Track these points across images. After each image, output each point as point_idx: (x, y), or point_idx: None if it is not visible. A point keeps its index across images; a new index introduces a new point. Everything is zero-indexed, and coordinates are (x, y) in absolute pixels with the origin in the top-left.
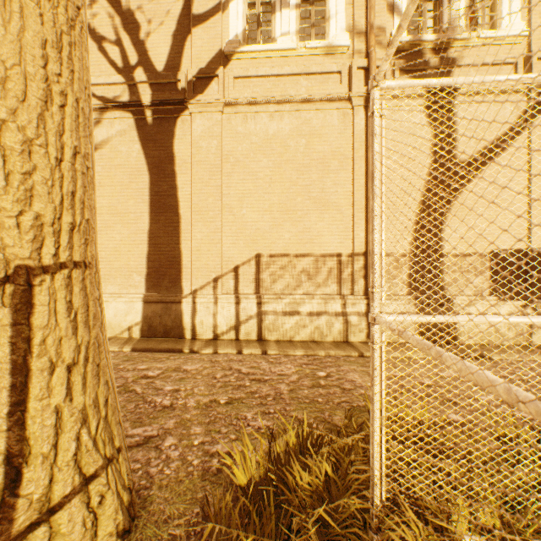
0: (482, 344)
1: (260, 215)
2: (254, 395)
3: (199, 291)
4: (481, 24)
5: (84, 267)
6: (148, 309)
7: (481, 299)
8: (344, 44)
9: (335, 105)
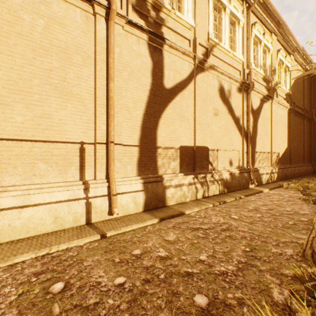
0: (178, 203)
1: None
2: None
3: None
4: (176, 7)
5: None
6: None
7: (176, 175)
8: None
9: (78, 3)
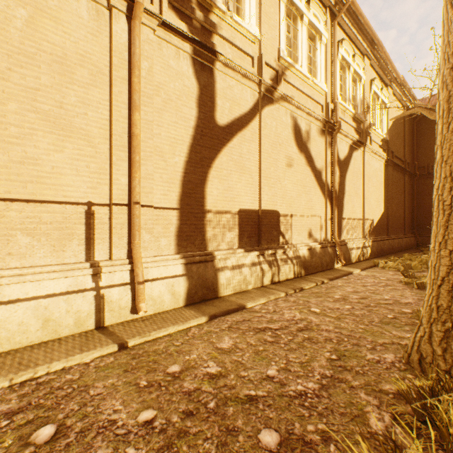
0: (236, 293)
1: None
2: None
3: None
4: (233, 8)
5: None
6: None
7: (234, 252)
8: None
9: None
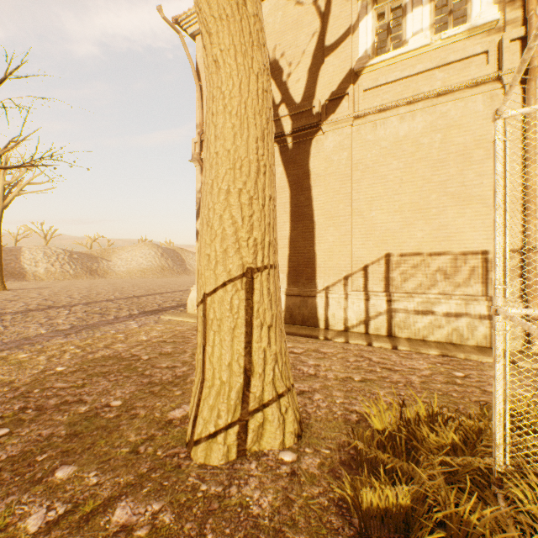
0: None
1: (390, 216)
2: (385, 379)
3: (331, 287)
4: None
5: (273, 268)
6: (289, 301)
7: None
8: (491, 19)
9: (478, 89)
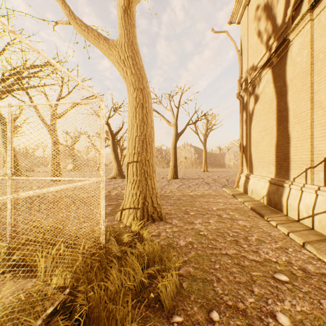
0: None
1: None
2: (213, 241)
3: (296, 179)
4: None
5: (137, 162)
6: (270, 188)
7: None
8: None
9: None
